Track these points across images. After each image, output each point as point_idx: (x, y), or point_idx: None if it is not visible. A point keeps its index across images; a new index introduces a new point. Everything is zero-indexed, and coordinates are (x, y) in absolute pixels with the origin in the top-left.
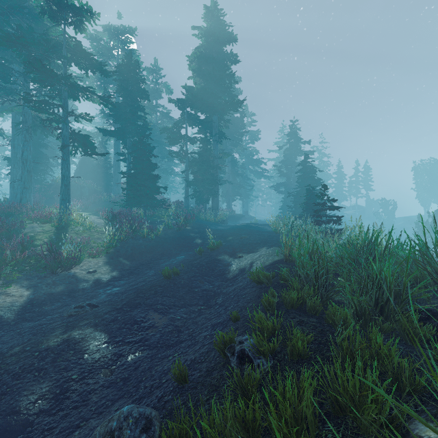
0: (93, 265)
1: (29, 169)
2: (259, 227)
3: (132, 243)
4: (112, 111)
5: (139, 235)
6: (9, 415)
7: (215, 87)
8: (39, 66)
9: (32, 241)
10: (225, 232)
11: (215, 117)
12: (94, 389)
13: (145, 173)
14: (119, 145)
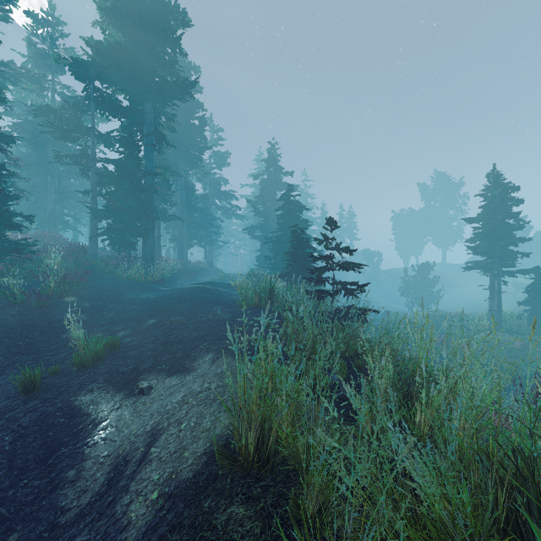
0: None
1: None
2: (220, 291)
3: None
4: None
5: None
6: None
7: (148, 55)
8: None
9: None
10: (148, 306)
11: (148, 105)
12: None
13: None
14: None
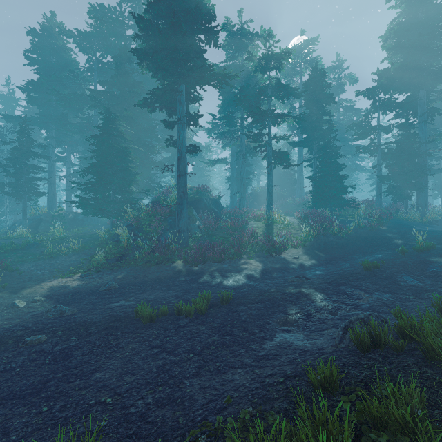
0: (295, 254)
1: (244, 184)
2: None
3: (323, 239)
4: (300, 124)
5: (330, 232)
6: (286, 314)
7: (422, 56)
8: (257, 111)
9: (257, 232)
10: (439, 233)
11: (421, 92)
12: (327, 319)
13: (331, 175)
14: (302, 152)
